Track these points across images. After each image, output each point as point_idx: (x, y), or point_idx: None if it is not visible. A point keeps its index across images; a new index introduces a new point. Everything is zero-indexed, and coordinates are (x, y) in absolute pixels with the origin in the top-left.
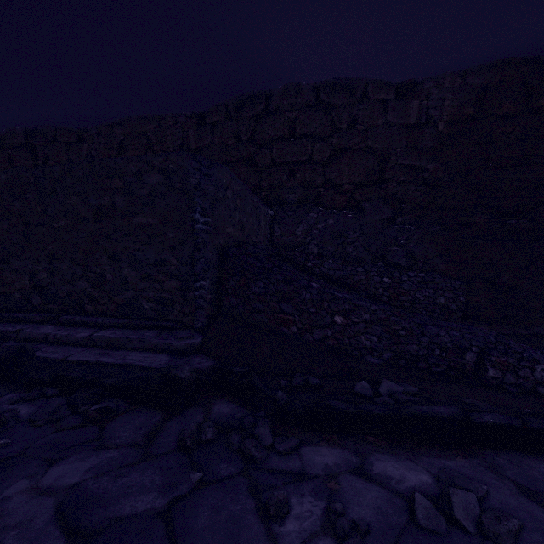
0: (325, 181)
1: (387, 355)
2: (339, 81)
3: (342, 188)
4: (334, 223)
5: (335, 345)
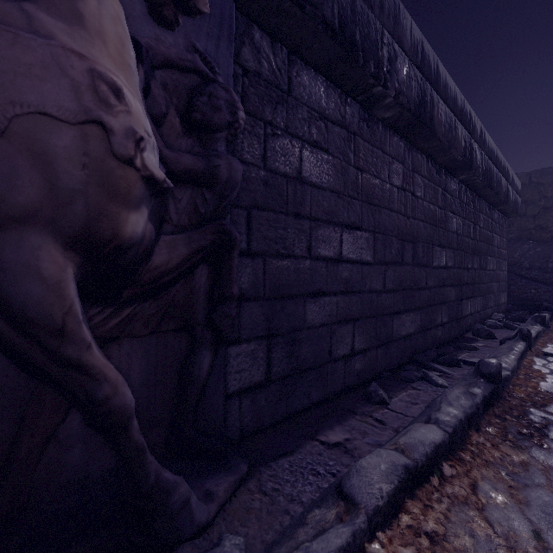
0: (535, 226)
1: (552, 302)
2: (545, 169)
3: (547, 229)
4: (541, 250)
5: (531, 298)
